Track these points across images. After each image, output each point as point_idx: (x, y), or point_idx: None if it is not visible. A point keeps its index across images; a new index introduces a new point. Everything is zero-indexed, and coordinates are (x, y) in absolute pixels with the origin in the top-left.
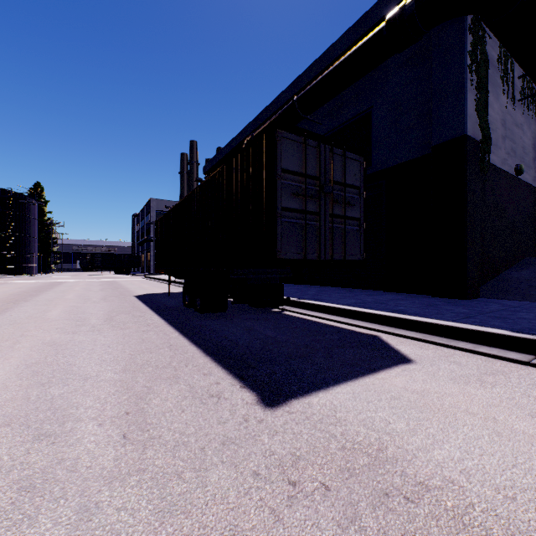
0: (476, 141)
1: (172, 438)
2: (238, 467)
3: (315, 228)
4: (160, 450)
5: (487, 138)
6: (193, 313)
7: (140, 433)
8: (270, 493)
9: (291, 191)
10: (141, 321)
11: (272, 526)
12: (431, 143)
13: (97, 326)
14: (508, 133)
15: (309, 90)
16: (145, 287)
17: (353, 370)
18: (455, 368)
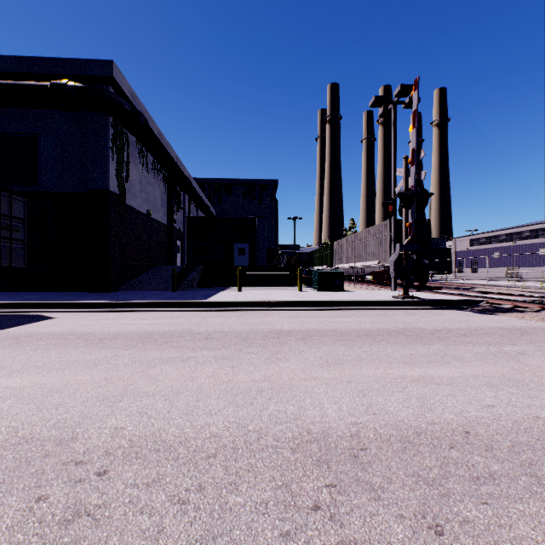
0: (117, 195)
1: None
2: None
3: None
4: None
5: (123, 195)
6: None
7: None
8: None
9: None
10: None
11: None
12: (88, 187)
13: None
14: (144, 188)
15: None
16: None
17: (18, 324)
18: (76, 317)
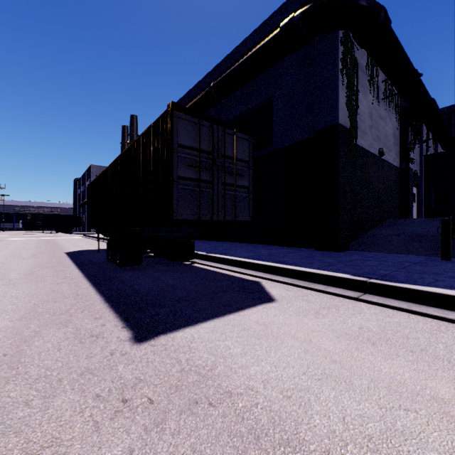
0: (346, 129)
1: (37, 373)
2: (84, 392)
3: (209, 194)
4: (20, 384)
5: (354, 127)
6: (113, 267)
7: (8, 371)
8: (102, 410)
9: (186, 163)
10: (60, 274)
11: (89, 435)
12: (315, 128)
13: (14, 280)
14: (374, 124)
15: (222, 78)
16: (79, 245)
17: (224, 309)
18: (303, 305)
